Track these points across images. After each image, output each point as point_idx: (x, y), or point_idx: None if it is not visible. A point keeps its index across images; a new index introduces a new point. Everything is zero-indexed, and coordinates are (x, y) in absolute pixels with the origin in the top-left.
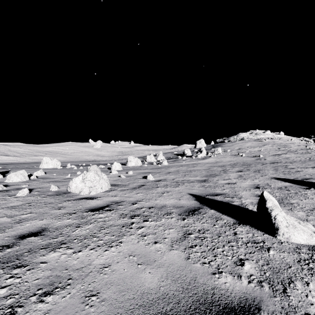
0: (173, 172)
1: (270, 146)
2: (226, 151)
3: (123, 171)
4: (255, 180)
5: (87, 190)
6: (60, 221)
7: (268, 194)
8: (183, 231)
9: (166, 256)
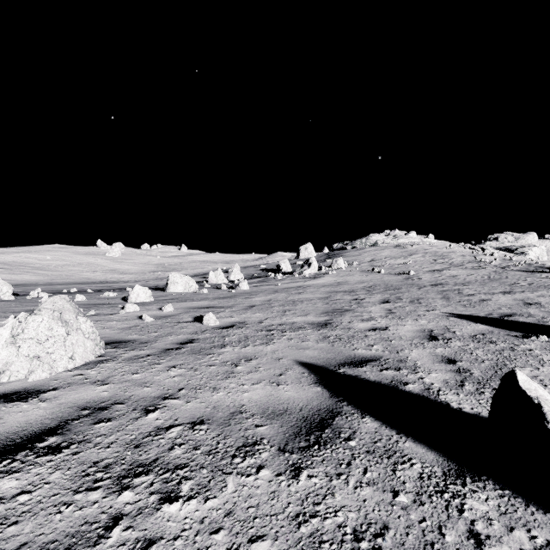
0: (261, 305)
1: (421, 257)
2: (351, 265)
3: (155, 303)
4: (421, 320)
5: (24, 367)
6: None
7: (529, 379)
8: None
9: None
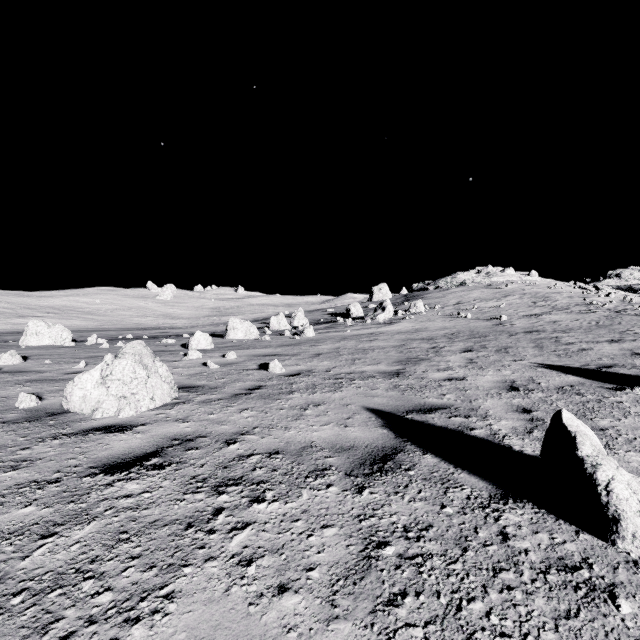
0: (328, 353)
1: (517, 299)
2: (432, 308)
3: (216, 351)
4: (504, 370)
5: (114, 406)
6: None
7: (573, 417)
8: (362, 535)
9: None
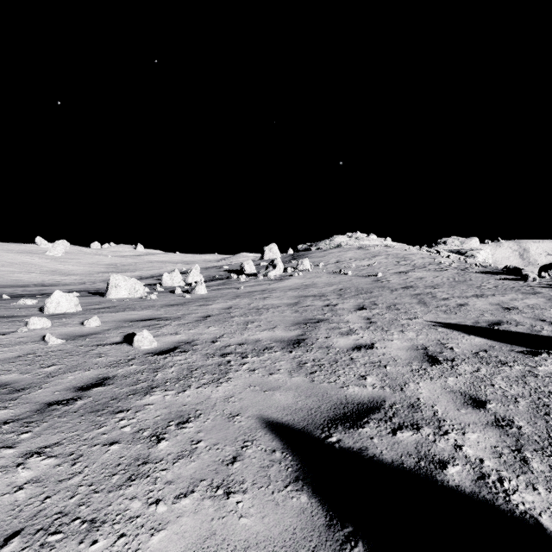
0: (218, 315)
1: (384, 259)
2: (317, 266)
3: (79, 315)
4: (407, 332)
5: None
6: None
7: None
8: None
9: None
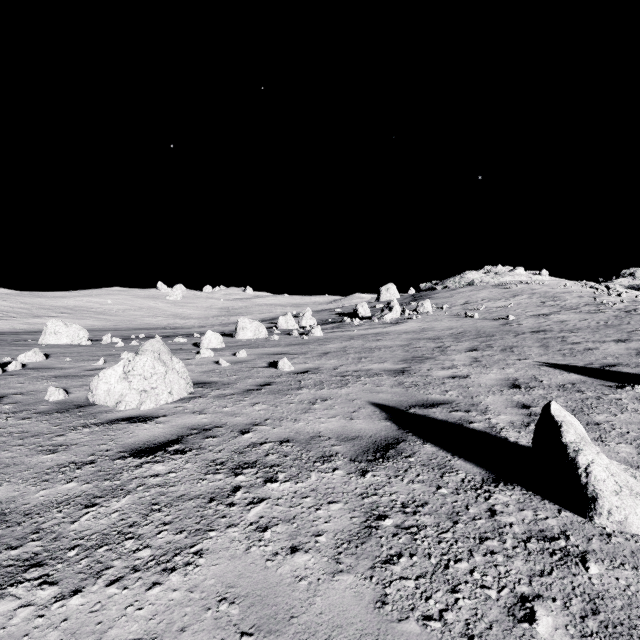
0: (335, 352)
1: (526, 299)
2: (440, 308)
3: (227, 349)
4: (508, 369)
5: (136, 399)
6: (47, 488)
7: (561, 408)
8: (364, 509)
9: (321, 596)
